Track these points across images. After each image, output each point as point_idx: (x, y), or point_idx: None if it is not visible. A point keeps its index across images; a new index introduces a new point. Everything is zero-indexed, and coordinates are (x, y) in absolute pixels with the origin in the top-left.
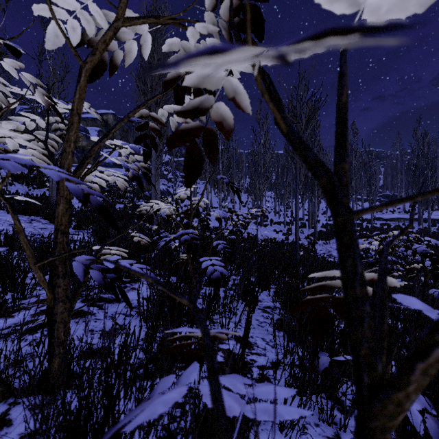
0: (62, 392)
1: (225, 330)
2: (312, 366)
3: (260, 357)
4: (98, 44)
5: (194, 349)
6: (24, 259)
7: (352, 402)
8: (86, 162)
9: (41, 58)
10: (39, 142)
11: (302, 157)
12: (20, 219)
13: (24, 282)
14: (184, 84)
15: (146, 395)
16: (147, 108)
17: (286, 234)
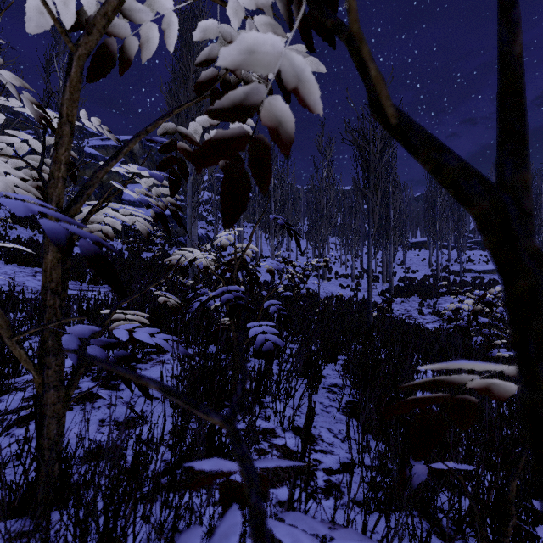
0: (45, 526)
1: (284, 461)
2: (402, 478)
3: (326, 455)
4: (95, 18)
5: (234, 480)
6: (21, 323)
7: (452, 521)
8: (85, 193)
9: (49, 70)
10: (32, 170)
11: (430, 165)
12: (21, 272)
13: None
14: (218, 64)
15: (170, 519)
16: None
17: (354, 290)
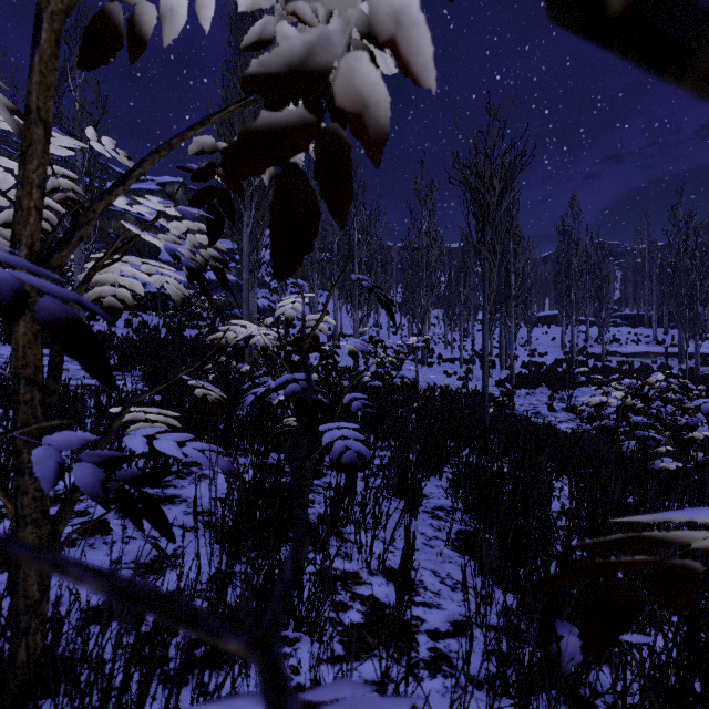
0: None
1: (374, 703)
2: (545, 656)
3: (430, 610)
4: None
5: None
6: None
7: None
8: (76, 234)
9: (61, 89)
10: None
11: None
12: None
13: (6, 467)
14: None
15: None
16: None
17: (464, 379)
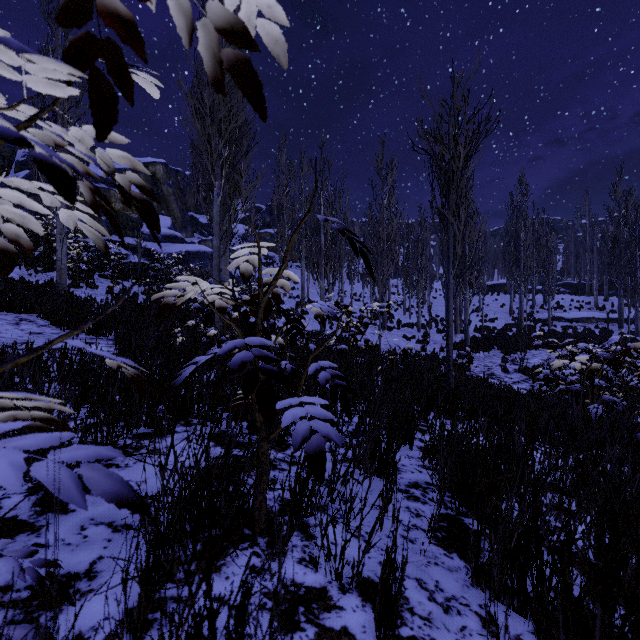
0: None
1: None
2: None
3: None
4: None
5: None
6: None
7: None
8: None
9: None
10: None
11: None
12: (0, 319)
13: None
14: None
15: None
16: (205, 140)
17: (422, 343)
